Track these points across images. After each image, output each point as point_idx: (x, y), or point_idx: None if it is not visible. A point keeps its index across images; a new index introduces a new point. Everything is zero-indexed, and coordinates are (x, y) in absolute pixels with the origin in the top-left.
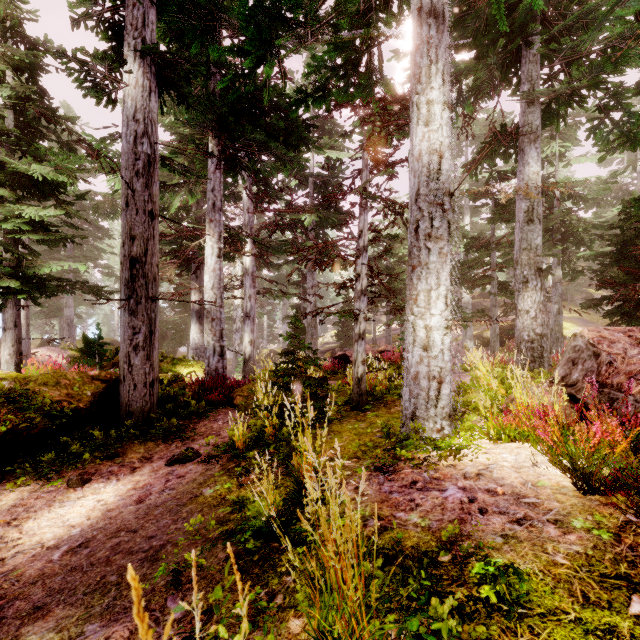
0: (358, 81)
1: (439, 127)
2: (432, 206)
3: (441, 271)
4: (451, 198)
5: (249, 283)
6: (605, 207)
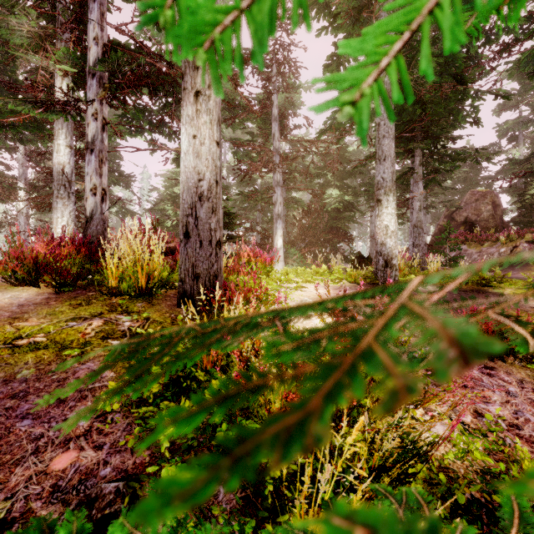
0: (32, 126)
1: (63, 155)
2: (59, 185)
3: (64, 211)
4: (70, 183)
5: (23, 221)
6: (297, 193)
